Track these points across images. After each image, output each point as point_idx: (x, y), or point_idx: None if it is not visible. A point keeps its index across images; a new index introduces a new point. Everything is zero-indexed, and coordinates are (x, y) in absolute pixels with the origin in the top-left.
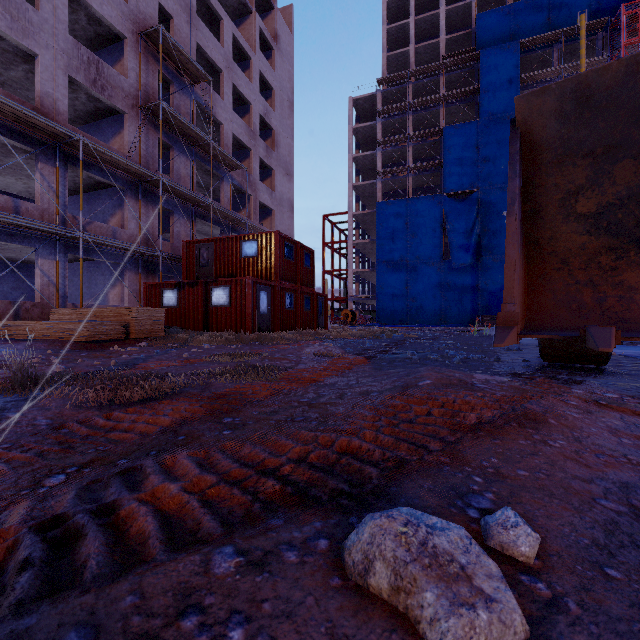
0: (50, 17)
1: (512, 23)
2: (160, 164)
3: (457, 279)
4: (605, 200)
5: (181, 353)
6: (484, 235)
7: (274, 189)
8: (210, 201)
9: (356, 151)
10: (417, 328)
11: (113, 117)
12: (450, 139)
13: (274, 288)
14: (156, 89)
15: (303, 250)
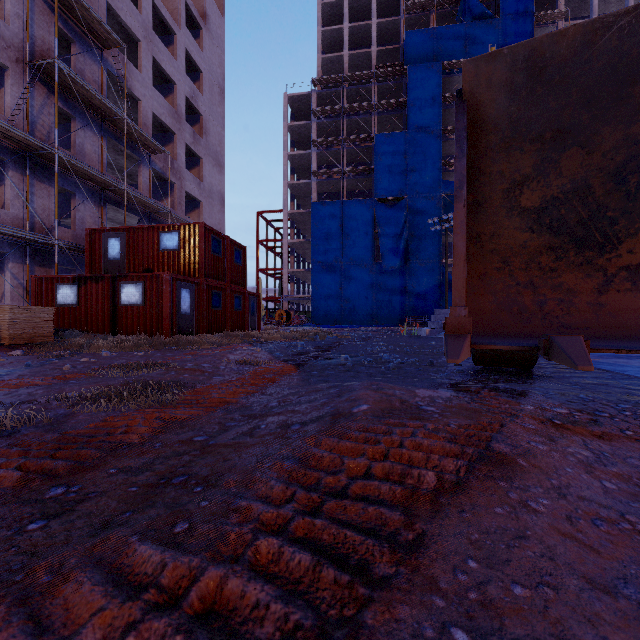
0: None
1: (435, 45)
2: (55, 134)
3: (387, 281)
4: (550, 193)
5: (64, 364)
6: (411, 240)
7: (202, 179)
8: (123, 185)
9: (291, 149)
10: (351, 328)
11: None
12: (381, 146)
13: (198, 286)
14: (51, 45)
15: (233, 246)
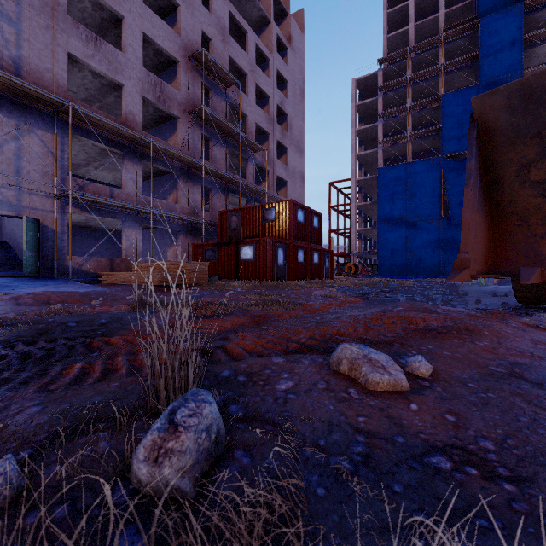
0: (131, 57)
1: None
2: (203, 153)
3: (456, 234)
4: None
5: (223, 294)
6: None
7: (288, 164)
8: (238, 178)
9: (359, 125)
10: (416, 279)
11: (170, 121)
12: (449, 105)
13: (288, 246)
14: (199, 96)
15: (312, 214)
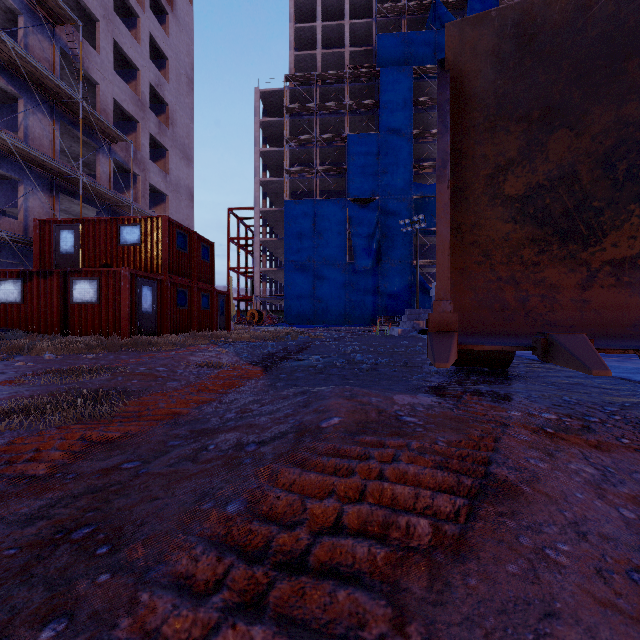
0: None
1: (406, 50)
2: None
3: (360, 281)
4: (535, 180)
5: None
6: (383, 241)
7: (169, 172)
8: (78, 173)
9: (263, 146)
10: (324, 328)
11: None
12: (354, 147)
13: (162, 283)
14: None
15: (200, 241)
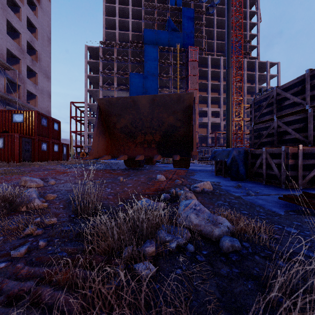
0: None
1: (156, 38)
2: None
3: None
4: (121, 126)
5: None
6: None
7: (37, 84)
8: None
9: (89, 72)
10: (117, 160)
11: None
12: (132, 78)
13: (34, 140)
14: None
15: (53, 121)
